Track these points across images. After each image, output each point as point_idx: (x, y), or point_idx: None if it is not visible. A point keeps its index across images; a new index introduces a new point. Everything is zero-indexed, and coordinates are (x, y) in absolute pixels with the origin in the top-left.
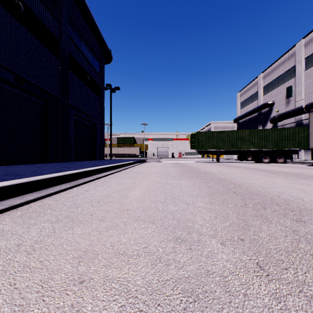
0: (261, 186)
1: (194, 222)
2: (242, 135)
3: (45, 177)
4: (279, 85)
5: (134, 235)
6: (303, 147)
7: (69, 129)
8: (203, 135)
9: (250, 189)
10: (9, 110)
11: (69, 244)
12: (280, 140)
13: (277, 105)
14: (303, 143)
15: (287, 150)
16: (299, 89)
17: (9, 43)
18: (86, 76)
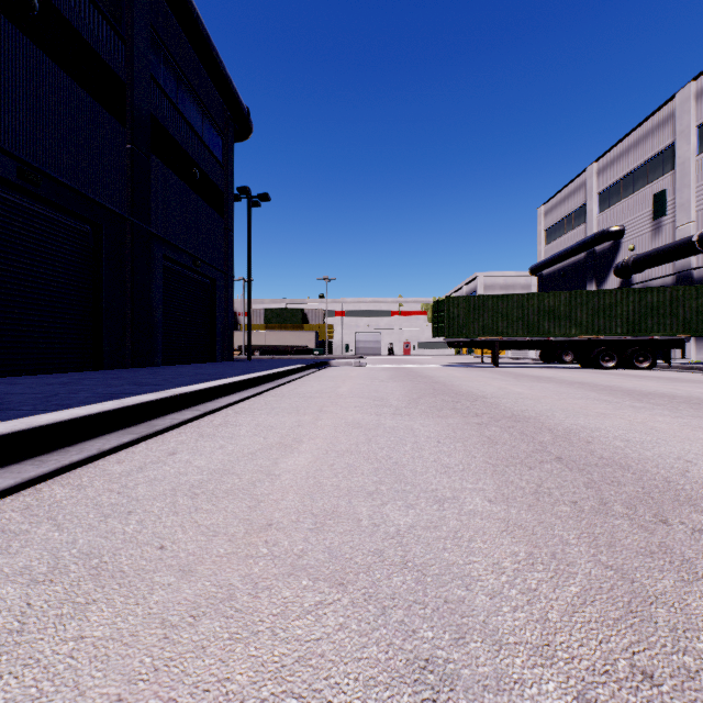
0: (624, 438)
1: (469, 582)
2: (553, 304)
3: (62, 418)
4: (637, 190)
5: (278, 647)
6: (695, 332)
7: (151, 291)
8: (461, 305)
9: (598, 446)
10: (4, 247)
11: (46, 701)
12: (641, 316)
13: (630, 235)
14: (696, 323)
15: (657, 339)
16: (683, 198)
17: (3, 88)
18: (192, 167)
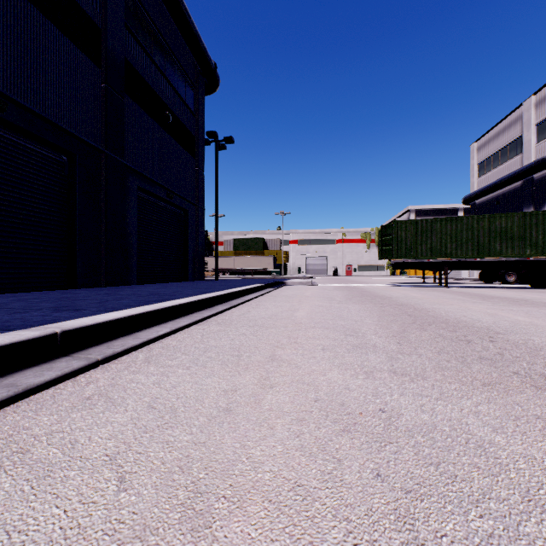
0: None
1: None
2: (505, 225)
3: None
4: None
5: None
6: None
7: (126, 217)
8: (408, 228)
9: None
10: None
11: None
12: None
13: None
14: None
15: None
16: None
17: None
18: (166, 112)
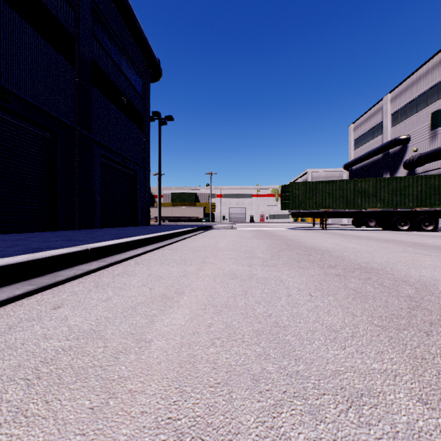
0: None
1: None
2: (364, 186)
3: None
4: (419, 110)
5: None
6: None
7: (93, 178)
8: (300, 188)
9: None
10: None
11: None
12: (427, 194)
13: (414, 141)
14: None
15: (438, 210)
16: None
17: None
18: (121, 97)
